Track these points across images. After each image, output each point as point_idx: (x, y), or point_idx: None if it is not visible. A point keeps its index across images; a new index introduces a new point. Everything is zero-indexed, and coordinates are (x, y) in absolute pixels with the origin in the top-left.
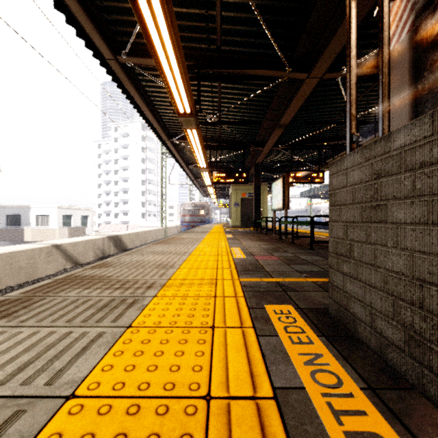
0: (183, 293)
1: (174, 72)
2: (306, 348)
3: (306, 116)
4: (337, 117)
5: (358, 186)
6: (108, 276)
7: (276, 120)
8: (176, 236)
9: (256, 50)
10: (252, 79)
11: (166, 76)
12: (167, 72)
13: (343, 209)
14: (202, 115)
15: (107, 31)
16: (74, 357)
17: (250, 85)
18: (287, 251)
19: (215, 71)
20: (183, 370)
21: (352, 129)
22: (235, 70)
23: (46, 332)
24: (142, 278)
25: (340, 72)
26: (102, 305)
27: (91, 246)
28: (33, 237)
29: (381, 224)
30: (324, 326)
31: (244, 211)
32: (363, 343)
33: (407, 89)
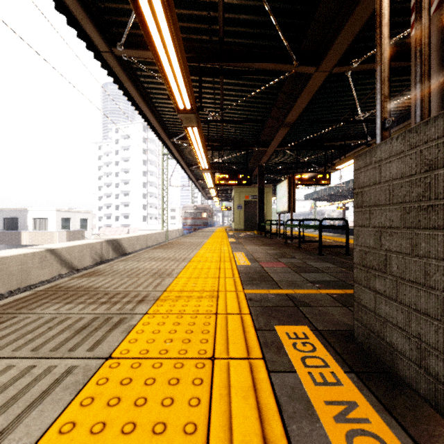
0: (179, 309)
1: (172, 62)
2: (333, 392)
3: (312, 115)
4: (344, 115)
5: (398, 182)
6: (96, 287)
7: (281, 119)
8: (177, 240)
9: (261, 42)
10: (256, 73)
11: (164, 68)
12: (164, 62)
13: (375, 211)
14: (203, 113)
15: (101, 21)
16: (27, 408)
17: (254, 81)
18: (295, 257)
19: (217, 65)
20: (170, 432)
21: (384, 113)
22: (238, 64)
23: (2, 366)
24: (133, 289)
25: (350, 66)
26: (82, 326)
27: (88, 251)
28: (31, 241)
29: (437, 231)
30: (351, 356)
31: (247, 213)
32: (407, 385)
33: (435, 75)
